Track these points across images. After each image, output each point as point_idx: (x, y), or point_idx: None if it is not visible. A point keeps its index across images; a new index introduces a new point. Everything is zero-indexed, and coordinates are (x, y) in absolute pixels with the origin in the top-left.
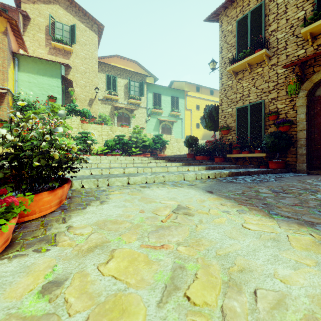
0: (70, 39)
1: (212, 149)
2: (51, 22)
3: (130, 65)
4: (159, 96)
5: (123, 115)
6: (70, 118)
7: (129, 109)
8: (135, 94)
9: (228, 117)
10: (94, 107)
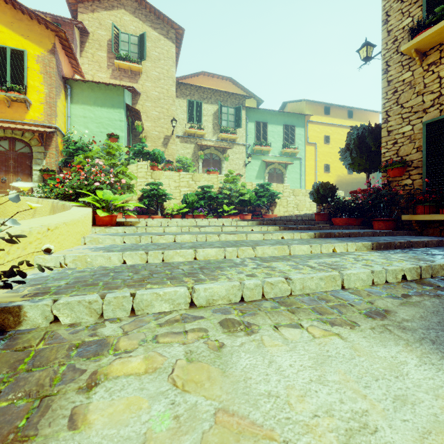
0: (138, 55)
1: (369, 205)
2: (115, 34)
3: (222, 85)
4: (264, 125)
5: (211, 157)
6: (136, 164)
7: (219, 147)
8: (229, 125)
9: (404, 142)
10: (170, 148)
